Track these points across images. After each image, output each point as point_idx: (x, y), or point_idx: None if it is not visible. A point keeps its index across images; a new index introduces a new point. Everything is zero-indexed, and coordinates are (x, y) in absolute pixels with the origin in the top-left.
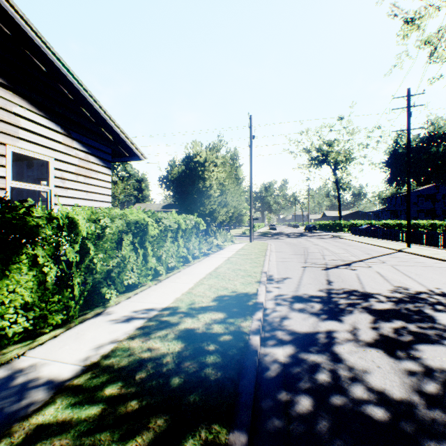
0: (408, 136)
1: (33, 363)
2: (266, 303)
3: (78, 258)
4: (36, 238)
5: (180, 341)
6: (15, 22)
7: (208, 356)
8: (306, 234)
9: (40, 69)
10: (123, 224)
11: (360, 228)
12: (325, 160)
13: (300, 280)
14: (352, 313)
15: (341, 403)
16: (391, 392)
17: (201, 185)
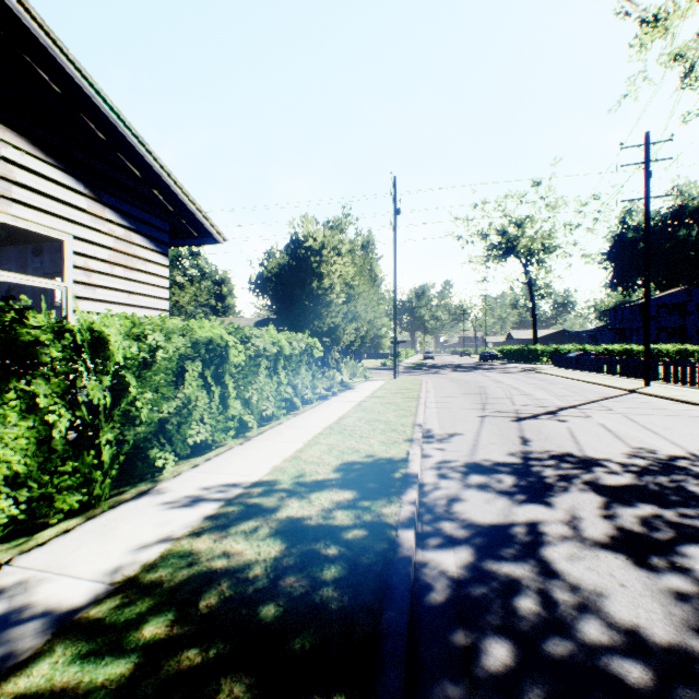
0: (647, 209)
1: (22, 578)
2: (423, 475)
3: (109, 399)
4: (37, 365)
5: (279, 540)
6: (4, 4)
7: (327, 566)
8: (483, 366)
9: (48, 87)
10: (187, 345)
11: (568, 357)
12: (512, 250)
13: (477, 437)
14: (567, 492)
15: (564, 652)
16: (650, 632)
17: (315, 285)
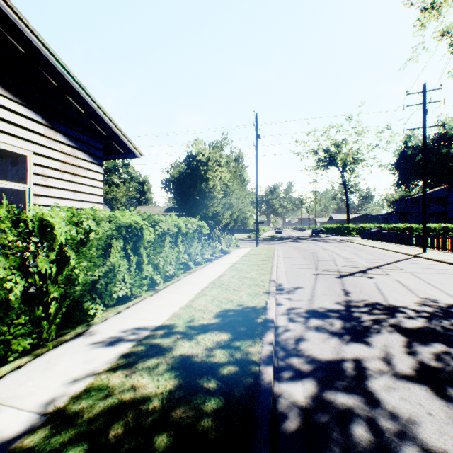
0: (424, 135)
1: None
2: (277, 319)
3: (54, 268)
4: (1, 245)
5: (174, 375)
6: None
7: (208, 398)
8: (314, 238)
9: (15, 48)
10: (112, 228)
11: (370, 232)
12: (333, 162)
13: (313, 290)
14: (379, 333)
15: None
16: None
17: (203, 185)
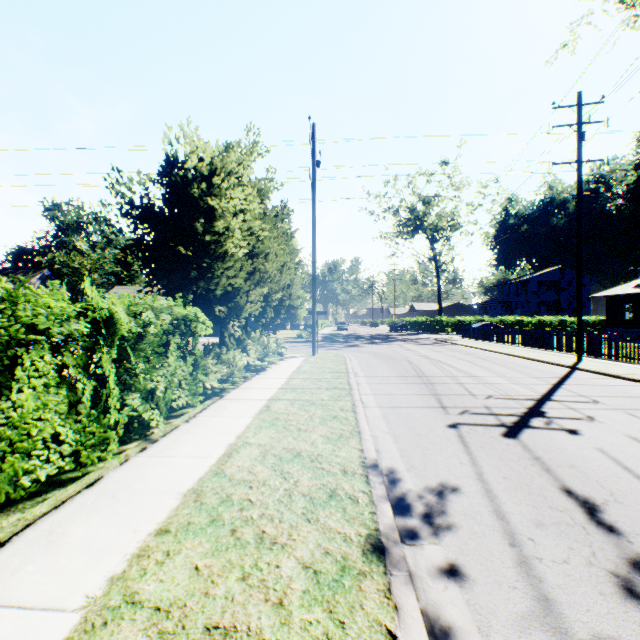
0: (579, 173)
1: None
2: None
3: None
4: None
5: None
6: None
7: None
8: (396, 337)
9: None
10: None
11: (477, 328)
12: (421, 226)
13: (494, 501)
14: None
15: None
16: None
17: (199, 224)
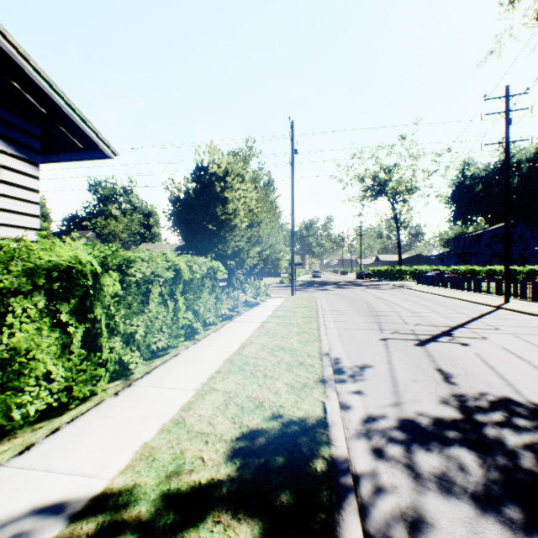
0: (507, 151)
1: None
2: (351, 452)
3: None
4: None
5: None
6: None
7: None
8: (361, 283)
9: None
10: (17, 272)
11: (429, 276)
12: (382, 191)
13: (392, 371)
14: None
15: None
16: None
17: (219, 209)
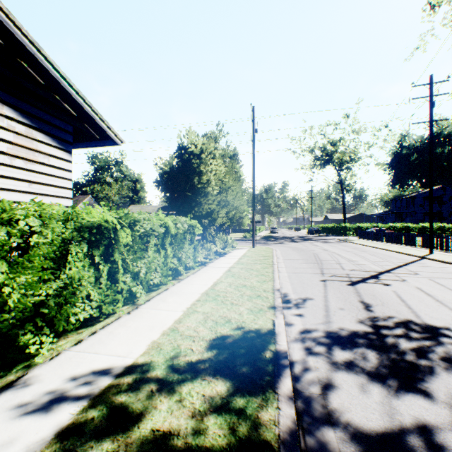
0: (431, 129)
1: None
2: (290, 349)
3: None
4: None
5: None
6: None
7: None
8: (311, 238)
9: None
10: (71, 228)
11: (369, 232)
12: (330, 160)
13: (326, 302)
14: (435, 374)
15: None
16: None
17: (196, 180)
